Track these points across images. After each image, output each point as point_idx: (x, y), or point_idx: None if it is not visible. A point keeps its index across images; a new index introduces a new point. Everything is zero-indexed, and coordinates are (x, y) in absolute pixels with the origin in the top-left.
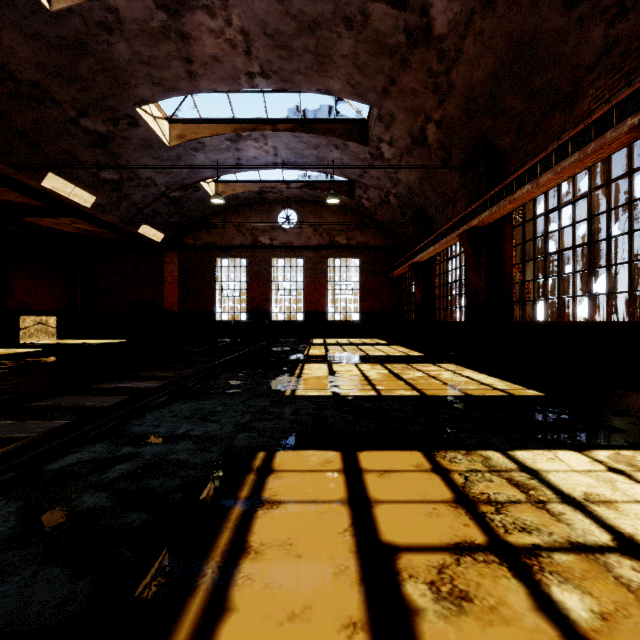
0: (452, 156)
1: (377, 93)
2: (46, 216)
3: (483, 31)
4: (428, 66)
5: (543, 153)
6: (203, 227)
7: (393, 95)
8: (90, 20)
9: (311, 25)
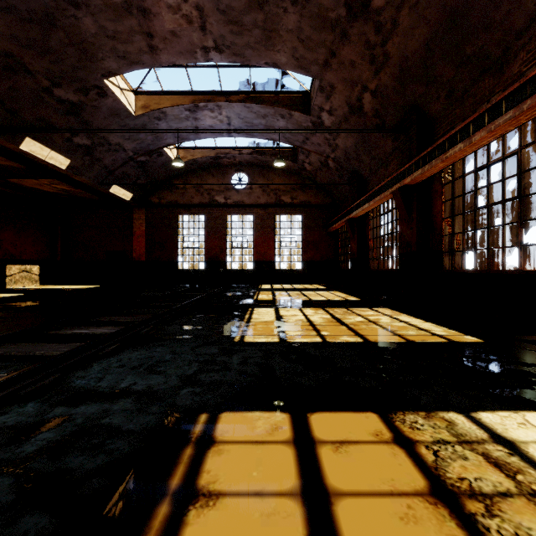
0: (385, 122)
1: (319, 65)
2: (28, 177)
3: (418, 2)
4: (366, 38)
5: (476, 113)
6: (167, 188)
7: (333, 67)
8: None
9: (260, 1)
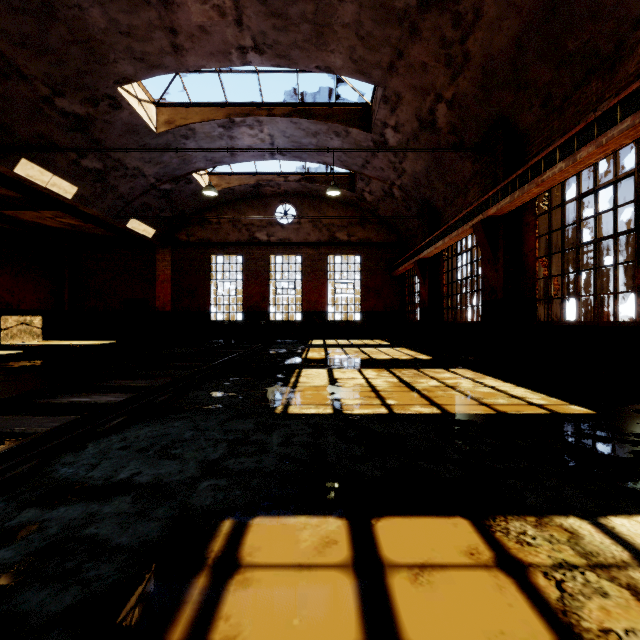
0: (464, 140)
1: (382, 69)
2: (27, 209)
3: None
4: (441, 34)
5: (582, 123)
6: (197, 223)
7: (400, 71)
8: None
9: None
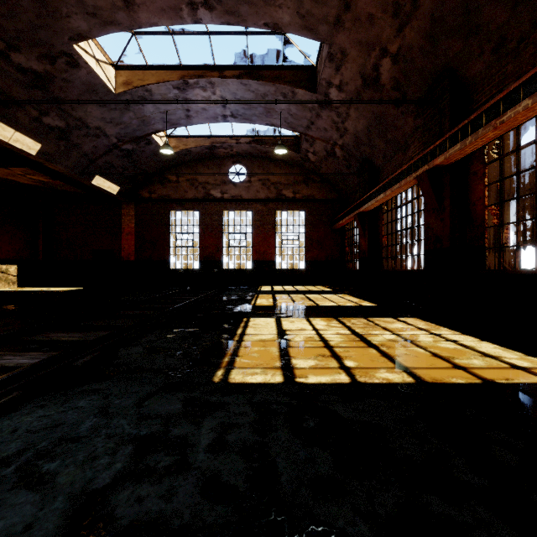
0: (407, 95)
1: (329, 24)
2: None
3: None
4: None
5: None
6: (158, 181)
7: (346, 25)
8: None
9: None
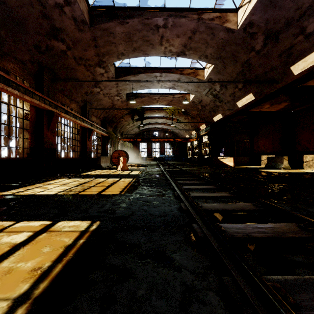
0: None
1: None
2: None
3: None
4: None
5: None
6: None
7: None
8: None
9: None
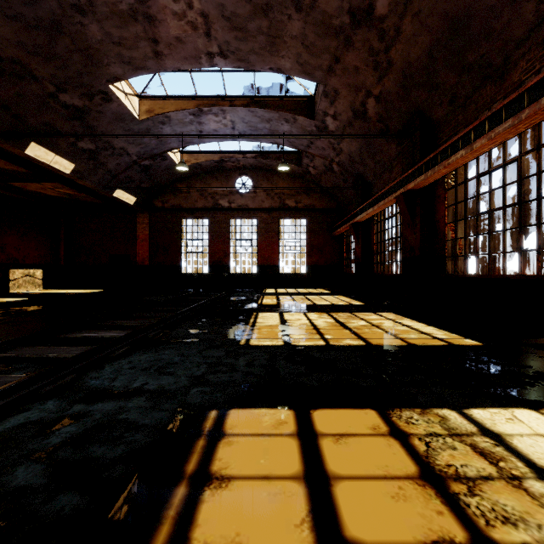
0: (389, 127)
1: (323, 71)
2: (32, 181)
3: (421, 11)
4: (369, 45)
5: (477, 121)
6: (170, 192)
7: (337, 73)
8: (64, 2)
9: (264, 8)
